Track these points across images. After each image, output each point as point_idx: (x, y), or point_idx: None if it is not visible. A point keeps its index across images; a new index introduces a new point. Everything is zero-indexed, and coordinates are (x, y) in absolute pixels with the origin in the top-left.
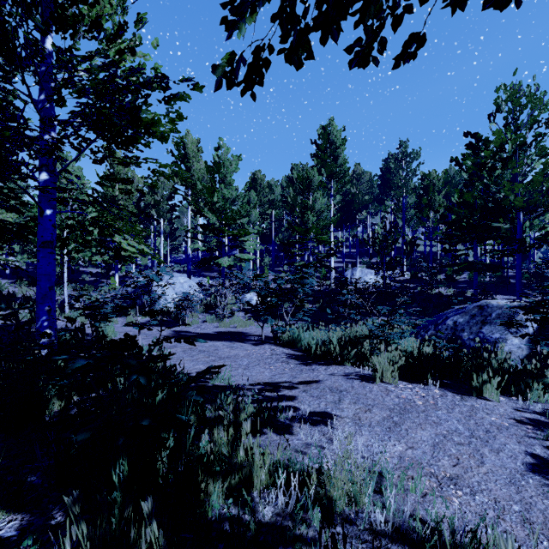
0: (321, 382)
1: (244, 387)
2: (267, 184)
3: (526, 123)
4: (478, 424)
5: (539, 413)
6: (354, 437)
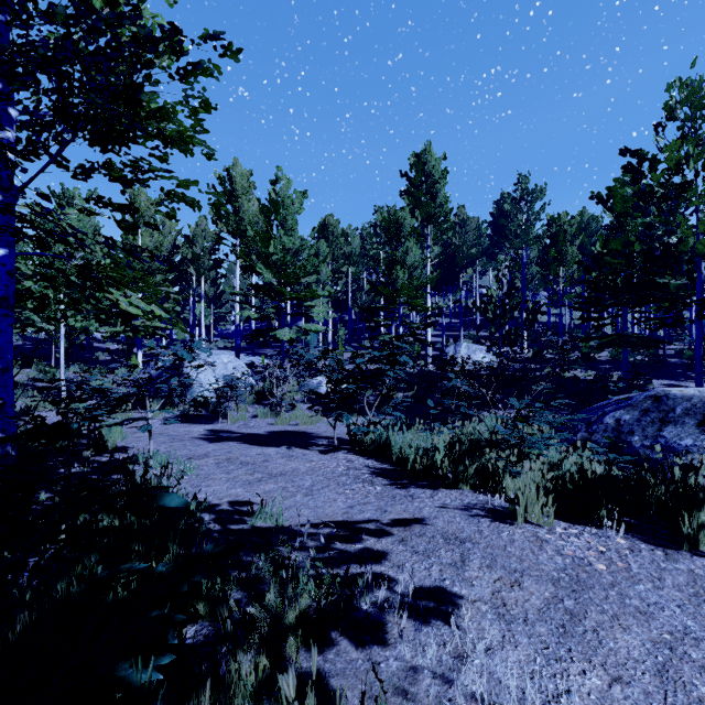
0: (427, 521)
1: (301, 532)
2: (342, 233)
3: None
4: None
5: None
6: (503, 650)
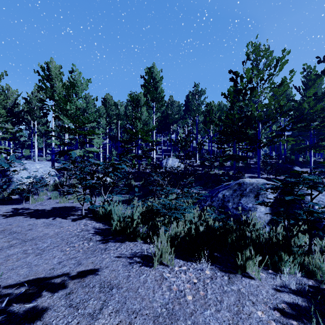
0: (99, 272)
1: None
2: (115, 104)
3: (263, 67)
4: None
5: (294, 291)
6: None
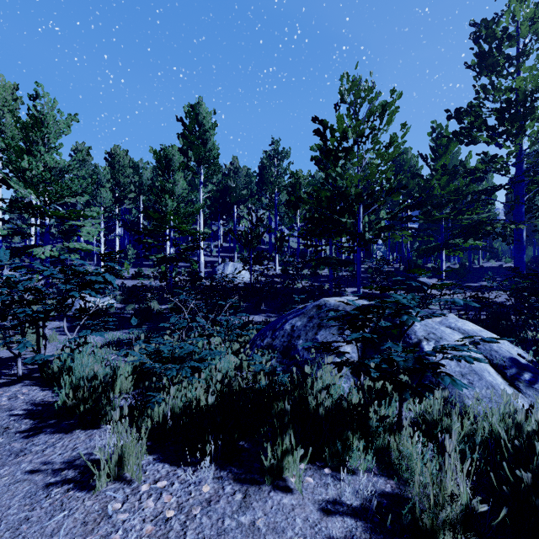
0: None
1: None
2: (133, 165)
3: (365, 117)
4: None
5: (355, 509)
6: None
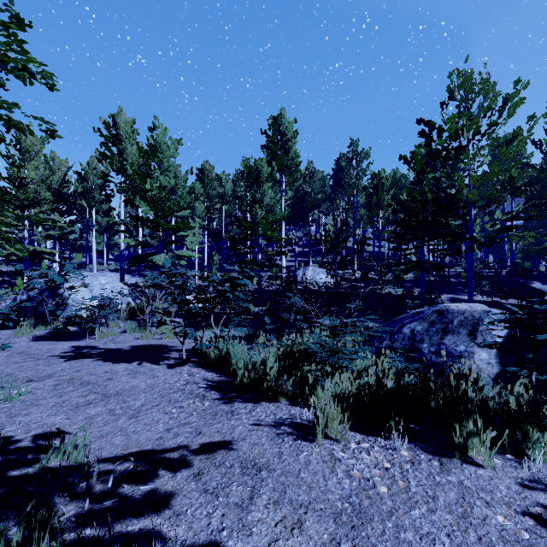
0: (233, 445)
1: (91, 474)
2: (217, 178)
3: (478, 112)
4: (483, 541)
5: None
6: None
